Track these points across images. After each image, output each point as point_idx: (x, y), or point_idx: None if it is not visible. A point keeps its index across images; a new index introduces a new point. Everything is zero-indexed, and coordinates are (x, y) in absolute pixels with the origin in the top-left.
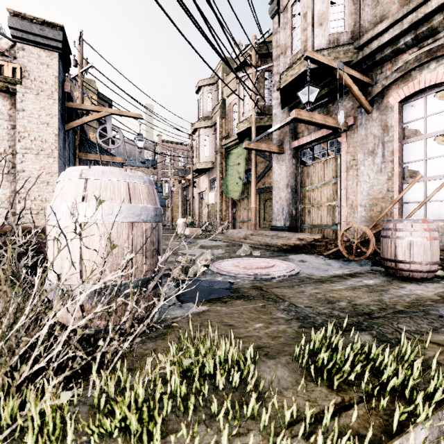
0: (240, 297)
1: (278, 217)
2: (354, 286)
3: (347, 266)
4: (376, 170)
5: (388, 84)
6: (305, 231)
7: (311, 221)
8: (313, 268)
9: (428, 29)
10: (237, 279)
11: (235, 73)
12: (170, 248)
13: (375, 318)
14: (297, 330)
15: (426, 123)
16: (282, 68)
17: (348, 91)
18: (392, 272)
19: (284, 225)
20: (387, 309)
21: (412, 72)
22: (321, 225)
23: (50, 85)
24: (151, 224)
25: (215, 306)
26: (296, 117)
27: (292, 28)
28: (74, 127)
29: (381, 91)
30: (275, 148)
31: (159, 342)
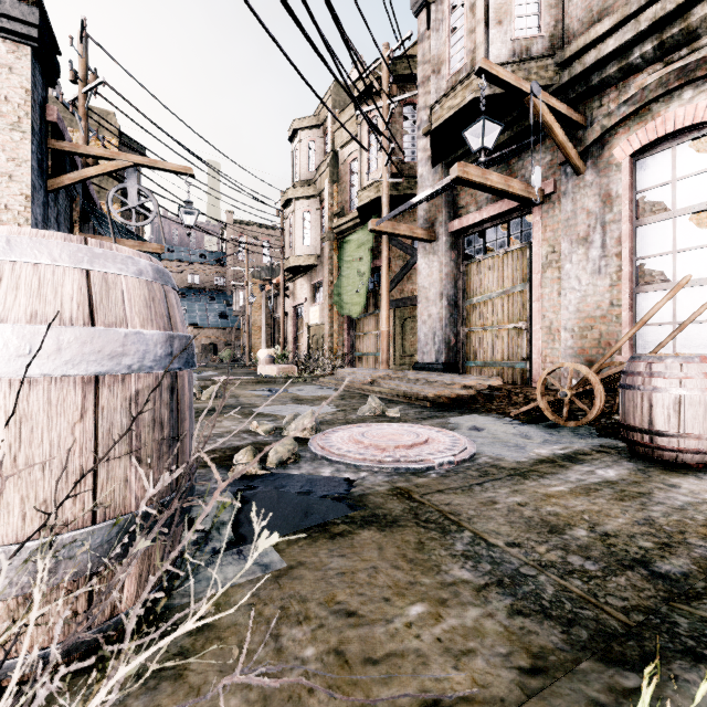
0: (369, 520)
1: (426, 348)
2: (585, 486)
3: (557, 439)
4: (591, 269)
5: (612, 125)
6: (471, 371)
7: (482, 355)
8: (499, 444)
9: (682, 31)
10: (361, 471)
11: (355, 99)
12: (240, 402)
13: (691, 596)
14: (509, 625)
15: (676, 191)
16: (434, 96)
17: (544, 138)
18: (643, 453)
19: (437, 362)
20: (675, 547)
21: (653, 105)
22: (498, 362)
23: (15, 105)
24: (155, 376)
25: (316, 549)
26: (460, 176)
27: (451, 28)
28: (65, 186)
29: (601, 137)
30: (421, 231)
31: (165, 691)
